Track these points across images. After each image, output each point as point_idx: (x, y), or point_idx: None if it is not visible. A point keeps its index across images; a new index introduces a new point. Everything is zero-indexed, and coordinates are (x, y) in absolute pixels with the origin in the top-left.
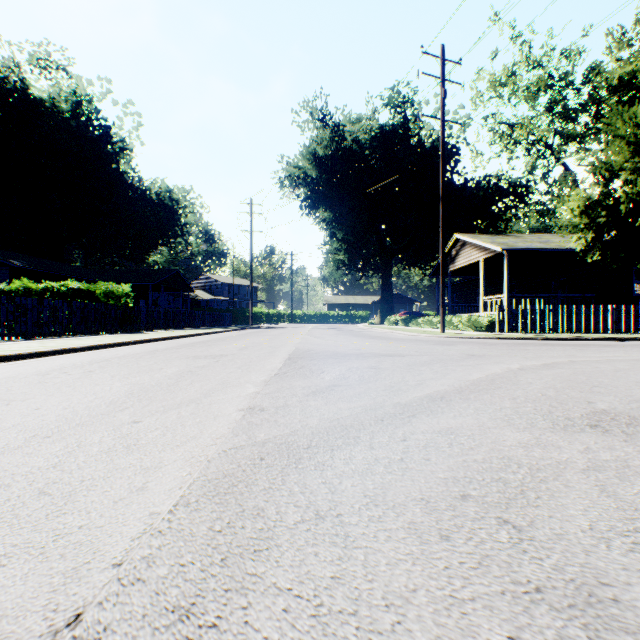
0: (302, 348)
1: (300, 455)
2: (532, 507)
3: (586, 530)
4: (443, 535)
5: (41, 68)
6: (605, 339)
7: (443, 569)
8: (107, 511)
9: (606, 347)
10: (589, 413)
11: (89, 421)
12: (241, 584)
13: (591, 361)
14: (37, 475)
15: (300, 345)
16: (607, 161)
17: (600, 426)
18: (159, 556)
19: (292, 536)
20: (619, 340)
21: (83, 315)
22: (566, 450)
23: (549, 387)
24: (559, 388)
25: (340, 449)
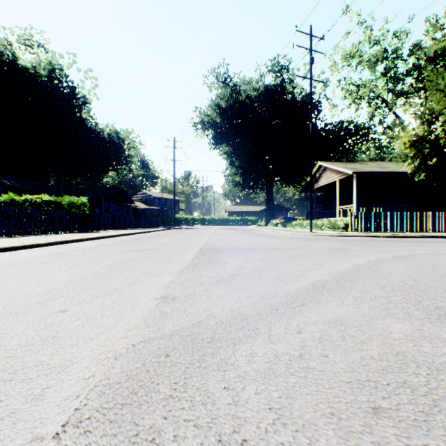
0: (209, 243)
1: (204, 350)
2: None
3: None
4: None
5: (26, 45)
6: (429, 237)
7: None
8: None
9: (433, 243)
10: None
11: (22, 310)
12: None
13: (428, 254)
14: None
15: (208, 241)
16: (430, 108)
17: None
18: None
19: None
20: (440, 237)
21: (52, 219)
22: None
23: (407, 277)
24: (415, 277)
25: (241, 343)
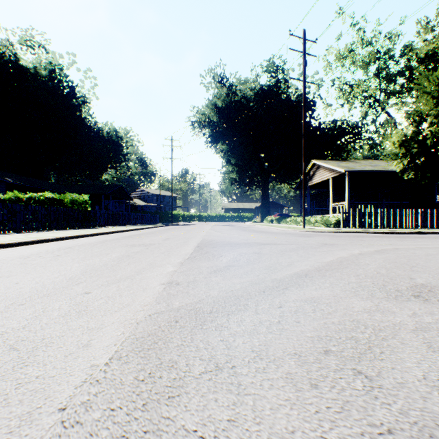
0: (207, 239)
1: (204, 318)
2: (378, 360)
3: (421, 379)
4: (313, 384)
5: (27, 46)
6: (417, 233)
7: (314, 413)
8: (59, 363)
9: (418, 238)
10: (412, 286)
11: (53, 292)
12: (157, 426)
13: (409, 248)
14: (10, 334)
15: (205, 237)
16: (418, 109)
17: (421, 296)
18: (95, 402)
19: (198, 384)
20: (426, 233)
21: (55, 216)
22: (399, 315)
23: (381, 267)
24: (389, 268)
25: (234, 314)
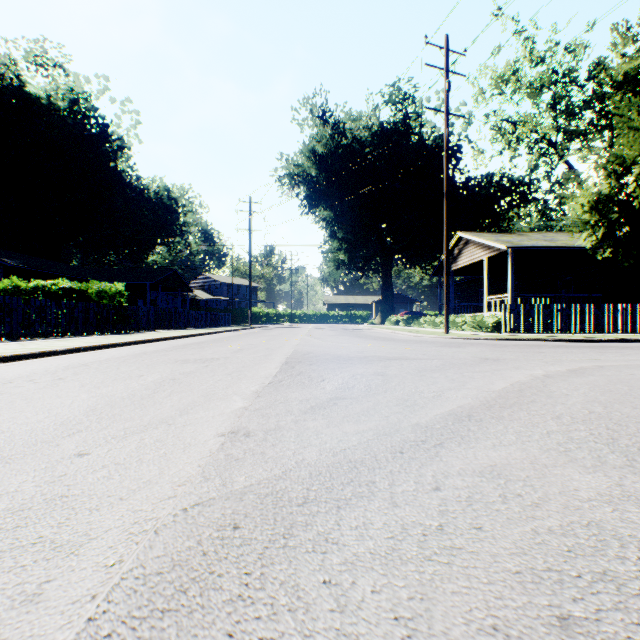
0: (301, 350)
1: (292, 519)
2: None
3: None
4: None
5: (37, 65)
6: (619, 340)
7: None
8: None
9: (625, 349)
10: None
11: (20, 453)
12: None
13: (620, 366)
14: None
15: (299, 347)
16: (620, 154)
17: None
18: None
19: None
20: (633, 341)
21: (73, 315)
22: None
23: (592, 401)
24: (605, 402)
25: (349, 506)
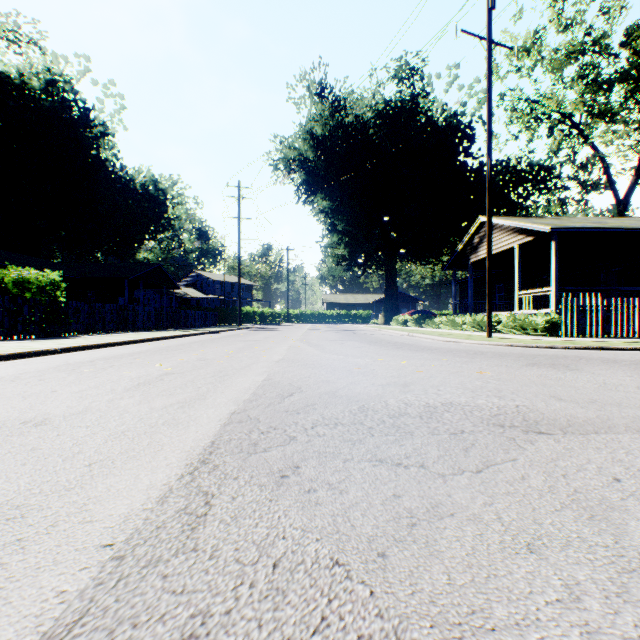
0: (278, 379)
1: None
2: None
3: None
4: None
5: (9, 40)
6: None
7: None
8: None
9: None
10: None
11: None
12: None
13: None
14: None
15: (279, 367)
16: None
17: None
18: None
19: None
20: None
21: None
22: None
23: None
24: None
25: None
